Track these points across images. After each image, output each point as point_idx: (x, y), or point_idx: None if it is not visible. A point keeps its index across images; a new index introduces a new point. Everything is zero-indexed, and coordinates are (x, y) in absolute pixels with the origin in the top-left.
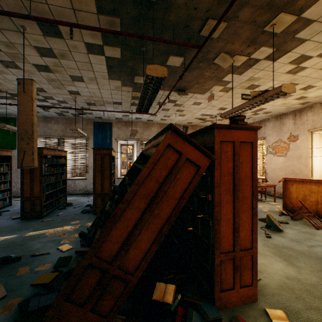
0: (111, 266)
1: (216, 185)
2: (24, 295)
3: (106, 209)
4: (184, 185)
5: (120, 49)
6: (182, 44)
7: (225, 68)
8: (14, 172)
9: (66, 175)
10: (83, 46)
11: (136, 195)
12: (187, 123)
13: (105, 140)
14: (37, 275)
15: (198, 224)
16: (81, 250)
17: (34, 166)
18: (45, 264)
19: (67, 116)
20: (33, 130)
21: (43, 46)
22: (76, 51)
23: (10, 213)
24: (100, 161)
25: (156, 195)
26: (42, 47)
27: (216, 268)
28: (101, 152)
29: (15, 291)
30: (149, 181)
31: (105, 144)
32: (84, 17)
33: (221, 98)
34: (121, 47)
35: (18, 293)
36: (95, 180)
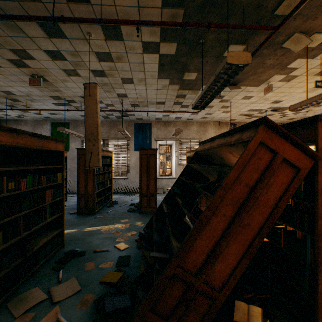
0: (196, 280)
1: (319, 192)
2: (96, 292)
3: (165, 211)
4: (279, 191)
5: (176, 44)
6: (255, 26)
7: (296, 51)
8: (67, 171)
9: (111, 174)
10: (139, 46)
11: (222, 201)
12: (229, 120)
13: (145, 140)
14: (103, 272)
15: (281, 236)
16: (155, 255)
17: (100, 166)
18: (107, 262)
19: (111, 119)
20: (98, 132)
21: (103, 50)
22: (132, 52)
23: (67, 208)
24: (146, 161)
25: (246, 202)
26: (101, 52)
27: (319, 296)
28: (146, 152)
29: (87, 286)
30: (237, 185)
31: (145, 144)
32: (147, 14)
33: (279, 89)
34: (178, 41)
35: (90, 289)
36: (141, 180)
